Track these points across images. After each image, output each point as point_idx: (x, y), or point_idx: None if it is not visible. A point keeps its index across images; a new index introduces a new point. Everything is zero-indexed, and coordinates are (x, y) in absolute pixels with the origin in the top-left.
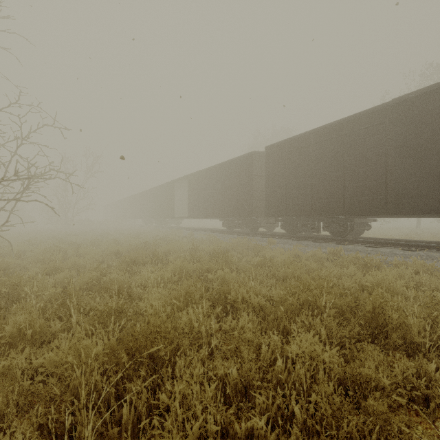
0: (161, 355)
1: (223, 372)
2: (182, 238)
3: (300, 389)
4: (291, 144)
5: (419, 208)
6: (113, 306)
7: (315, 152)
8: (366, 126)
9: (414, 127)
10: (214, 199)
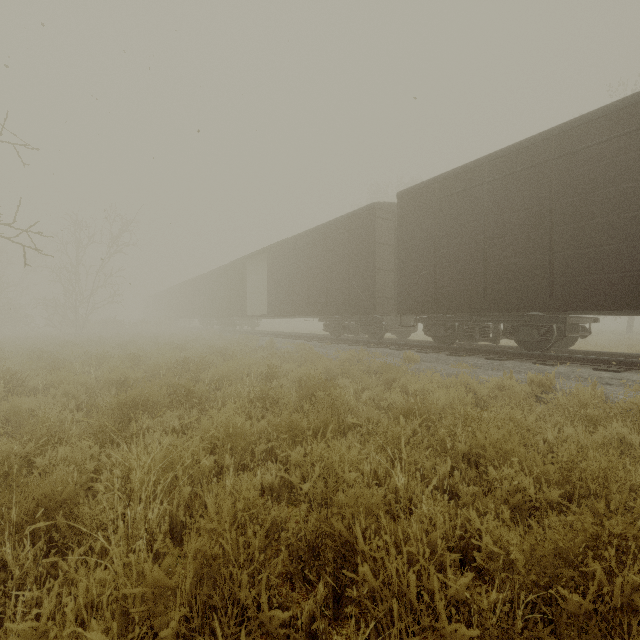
0: None
1: None
2: (255, 350)
3: None
4: (446, 184)
5: None
6: None
7: (493, 197)
8: (598, 140)
9: None
10: (310, 284)
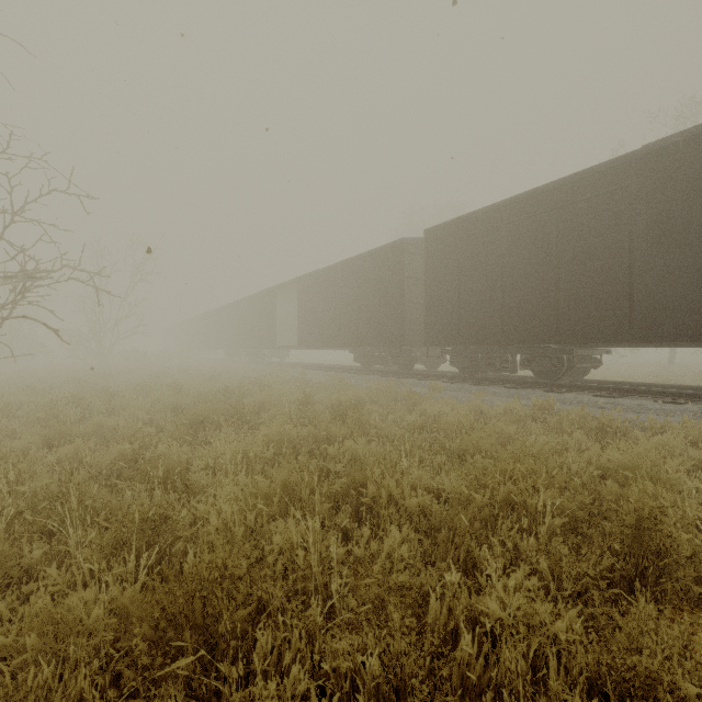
0: (222, 631)
1: (352, 660)
2: (288, 381)
3: (509, 701)
4: (469, 224)
5: (689, 331)
6: (145, 514)
7: (509, 238)
8: (595, 193)
9: (681, 193)
10: (341, 316)
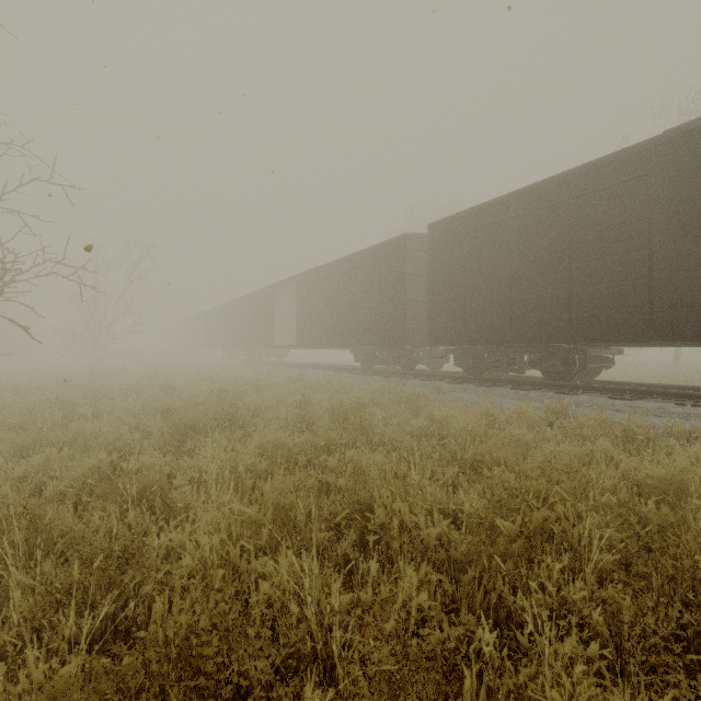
0: None
1: None
2: (286, 381)
3: None
4: (475, 218)
5: None
6: (105, 550)
7: (518, 232)
8: (612, 183)
9: None
10: (341, 315)
